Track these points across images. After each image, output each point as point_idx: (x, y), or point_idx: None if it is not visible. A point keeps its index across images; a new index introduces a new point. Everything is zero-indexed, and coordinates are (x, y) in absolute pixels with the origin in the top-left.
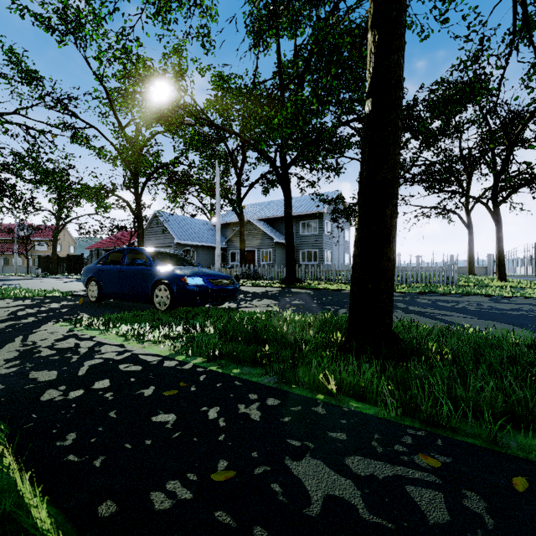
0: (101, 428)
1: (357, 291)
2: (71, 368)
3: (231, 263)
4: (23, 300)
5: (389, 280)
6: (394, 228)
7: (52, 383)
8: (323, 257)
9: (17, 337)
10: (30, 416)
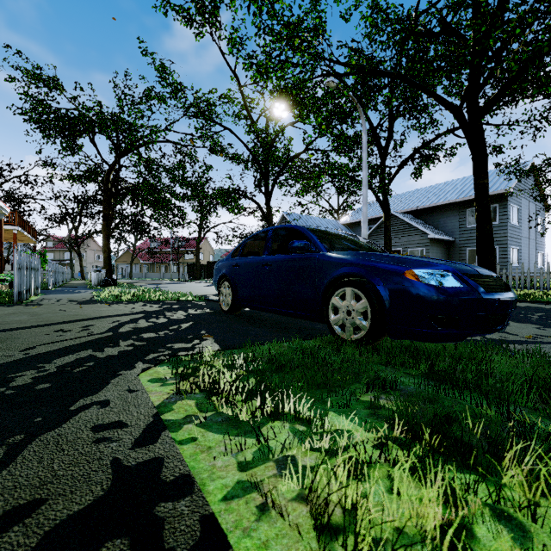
0: None
1: None
2: None
3: None
4: (153, 304)
5: None
6: None
7: None
8: (507, 256)
9: None
10: None
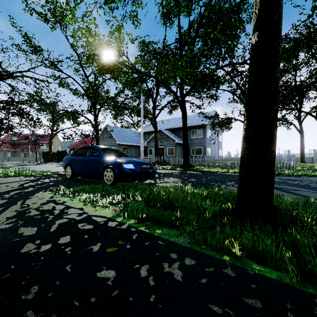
0: (58, 282)
1: (245, 174)
2: (46, 226)
3: (149, 155)
4: (30, 177)
5: (272, 166)
6: (275, 127)
7: (31, 238)
8: (205, 152)
9: (19, 201)
10: (9, 267)
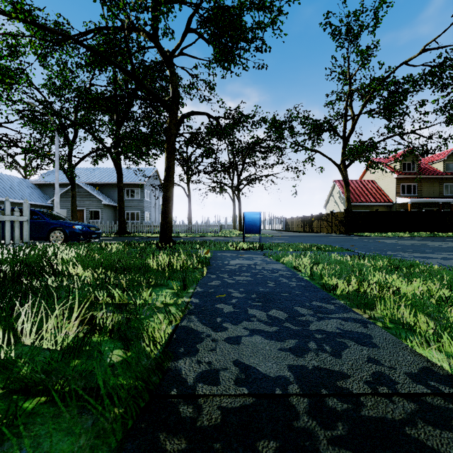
0: None
1: (162, 227)
2: None
3: None
4: None
5: (171, 223)
6: (172, 209)
7: None
8: (144, 217)
9: None
10: None
